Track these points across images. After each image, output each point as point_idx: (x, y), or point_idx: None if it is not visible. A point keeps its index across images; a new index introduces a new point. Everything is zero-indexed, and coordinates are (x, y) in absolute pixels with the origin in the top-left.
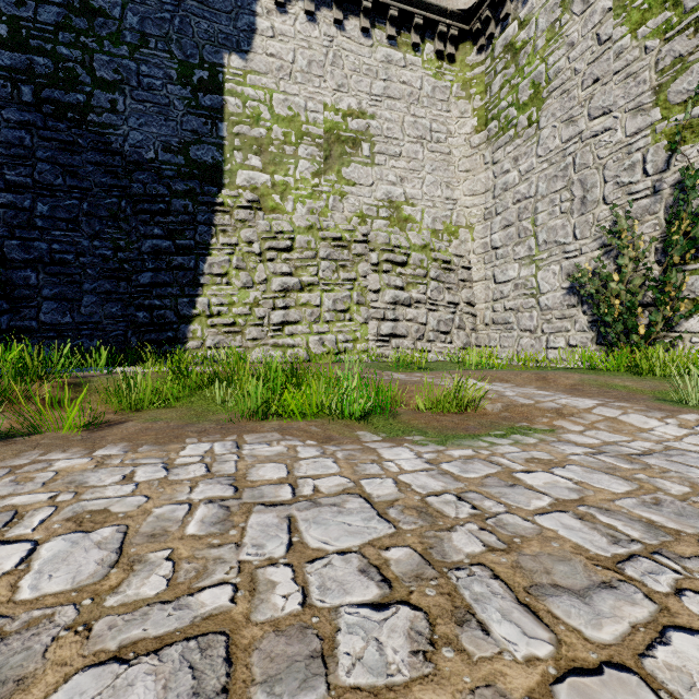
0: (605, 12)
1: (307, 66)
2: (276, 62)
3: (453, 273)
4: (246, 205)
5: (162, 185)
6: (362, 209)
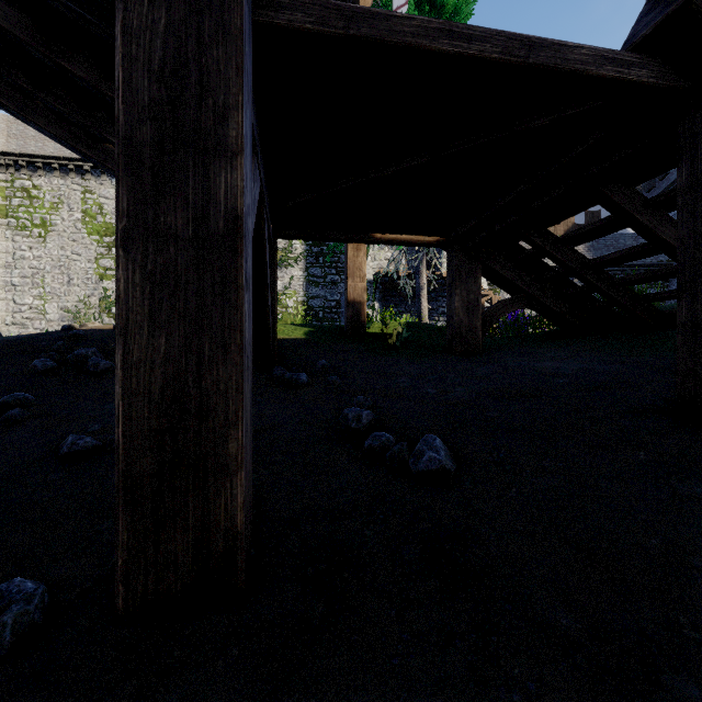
0: (79, 219)
1: None
2: None
3: None
4: None
5: None
6: None
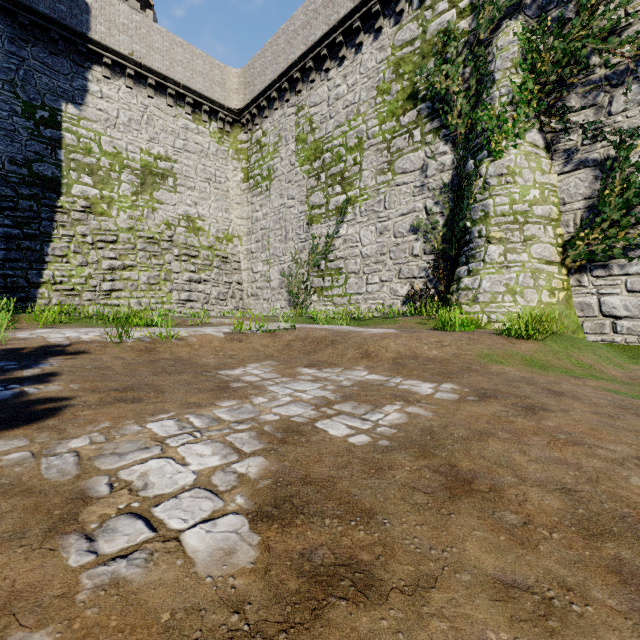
0: (293, 151)
1: (128, 121)
2: (104, 115)
3: (229, 264)
4: (81, 210)
5: (9, 188)
6: (168, 219)
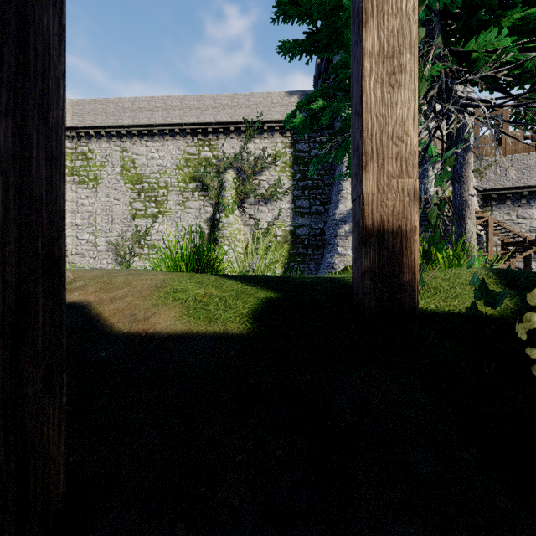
0: (118, 173)
1: None
2: None
3: None
4: None
5: None
6: None
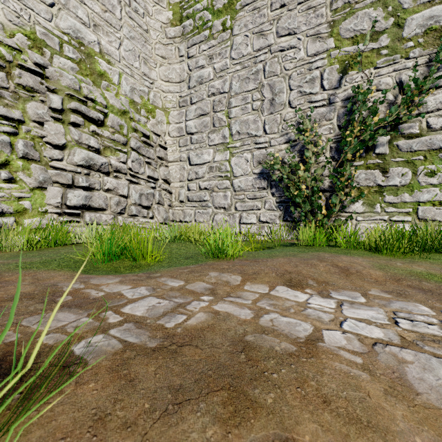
0: None
1: None
2: None
3: (152, 149)
4: None
5: None
6: (34, 28)
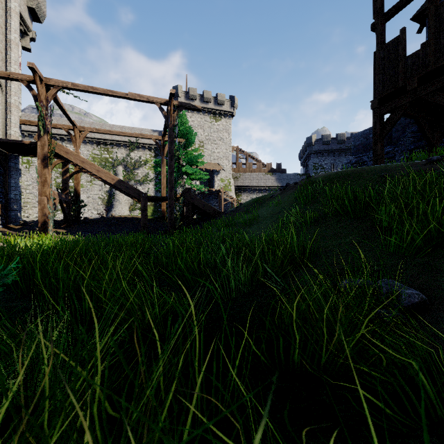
0: None
1: None
2: None
3: None
4: None
5: None
6: None
